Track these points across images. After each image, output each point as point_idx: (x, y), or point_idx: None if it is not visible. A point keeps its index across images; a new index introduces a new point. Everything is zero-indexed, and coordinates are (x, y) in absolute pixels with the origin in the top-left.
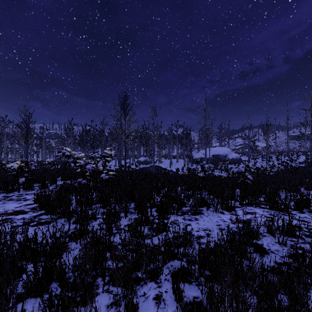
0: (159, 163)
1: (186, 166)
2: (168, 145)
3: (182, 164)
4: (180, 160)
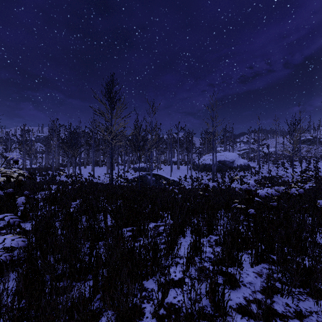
0: (158, 169)
1: (188, 173)
2: (168, 150)
3: (184, 171)
4: (181, 166)
